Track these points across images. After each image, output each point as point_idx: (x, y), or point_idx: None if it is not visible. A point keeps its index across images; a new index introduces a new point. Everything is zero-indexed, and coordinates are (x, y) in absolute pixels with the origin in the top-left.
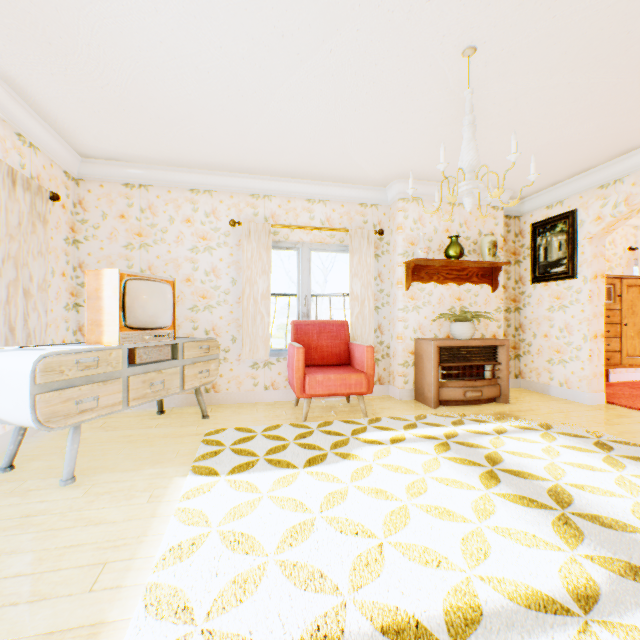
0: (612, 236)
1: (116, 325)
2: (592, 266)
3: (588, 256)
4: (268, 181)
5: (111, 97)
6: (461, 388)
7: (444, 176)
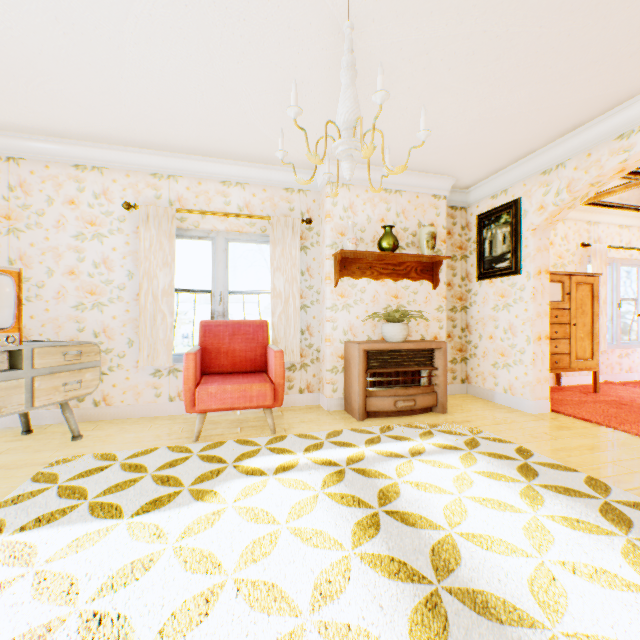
0: (565, 231)
1: None
2: (536, 261)
3: (531, 249)
4: (172, 158)
5: None
6: (391, 397)
7: (298, 126)
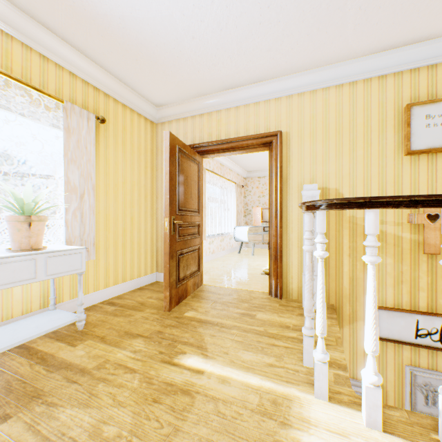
0: None
1: (260, 221)
2: None
3: None
4: None
5: (258, 162)
6: None
7: None
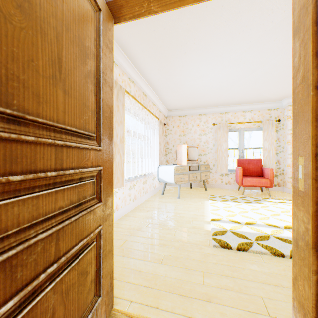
0: None
1: (186, 160)
2: None
3: None
4: (226, 107)
5: (183, 97)
6: None
7: None
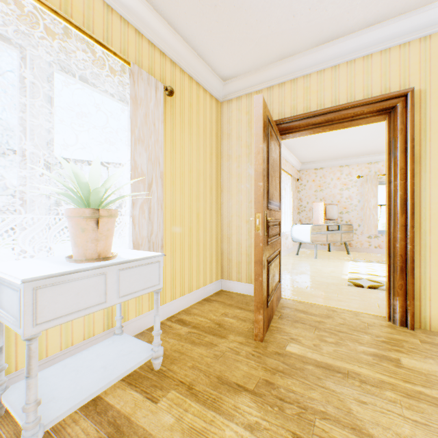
0: None
1: (323, 218)
2: None
3: None
4: (376, 156)
5: (319, 150)
6: None
7: None
